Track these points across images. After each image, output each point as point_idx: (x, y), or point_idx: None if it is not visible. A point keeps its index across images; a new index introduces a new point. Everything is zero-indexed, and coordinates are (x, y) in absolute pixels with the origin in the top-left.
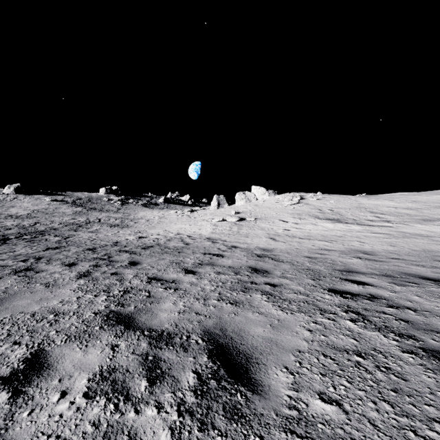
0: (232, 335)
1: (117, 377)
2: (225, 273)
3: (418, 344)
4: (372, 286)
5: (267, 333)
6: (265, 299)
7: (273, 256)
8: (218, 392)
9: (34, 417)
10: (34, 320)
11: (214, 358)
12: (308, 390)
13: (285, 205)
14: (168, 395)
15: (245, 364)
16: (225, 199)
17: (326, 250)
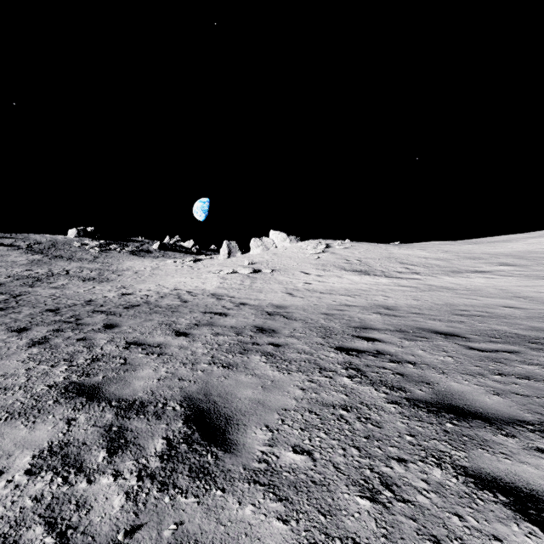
0: (217, 399)
1: (71, 451)
2: (224, 335)
3: (405, 395)
4: (382, 342)
5: (256, 394)
6: (264, 360)
7: (286, 313)
8: (188, 454)
9: None
10: None
11: (191, 423)
12: (283, 445)
13: (308, 254)
14: (130, 463)
15: (223, 426)
16: (238, 246)
17: (346, 306)
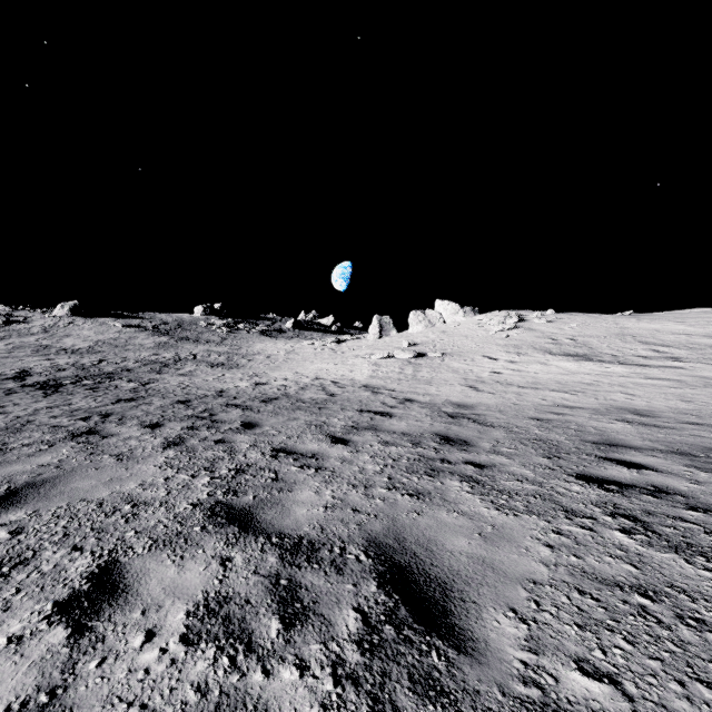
0: (416, 548)
1: (232, 611)
2: (396, 444)
3: None
4: (655, 471)
5: (474, 547)
6: (468, 489)
7: (475, 416)
8: (399, 646)
9: (107, 671)
10: (101, 512)
11: (388, 587)
12: (556, 653)
13: (493, 331)
14: (316, 647)
15: (441, 601)
16: (392, 322)
17: (566, 407)
